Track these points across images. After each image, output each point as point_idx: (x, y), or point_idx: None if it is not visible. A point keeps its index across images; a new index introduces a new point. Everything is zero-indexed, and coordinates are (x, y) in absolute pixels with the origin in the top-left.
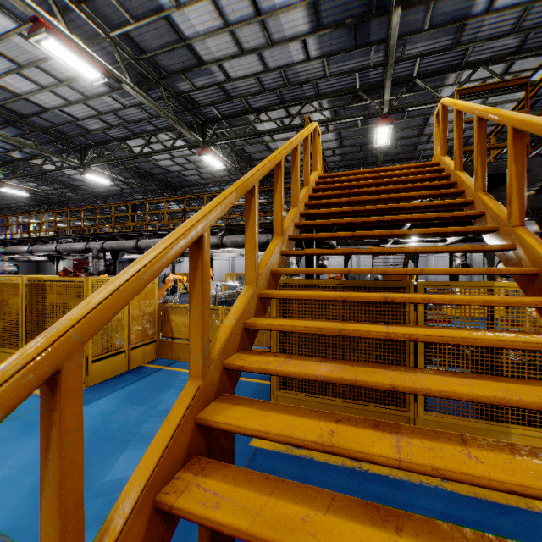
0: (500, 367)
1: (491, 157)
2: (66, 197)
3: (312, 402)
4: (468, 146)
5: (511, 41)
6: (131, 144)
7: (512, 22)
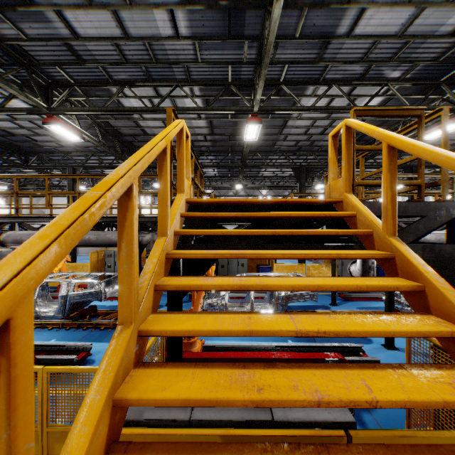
0: None
1: (360, 178)
2: None
3: None
4: (312, 147)
5: (359, 68)
6: None
7: (363, 51)
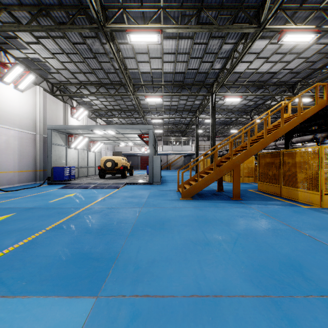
0: (296, 172)
1: None
2: (251, 129)
3: (264, 184)
4: None
5: None
6: (268, 103)
7: None
